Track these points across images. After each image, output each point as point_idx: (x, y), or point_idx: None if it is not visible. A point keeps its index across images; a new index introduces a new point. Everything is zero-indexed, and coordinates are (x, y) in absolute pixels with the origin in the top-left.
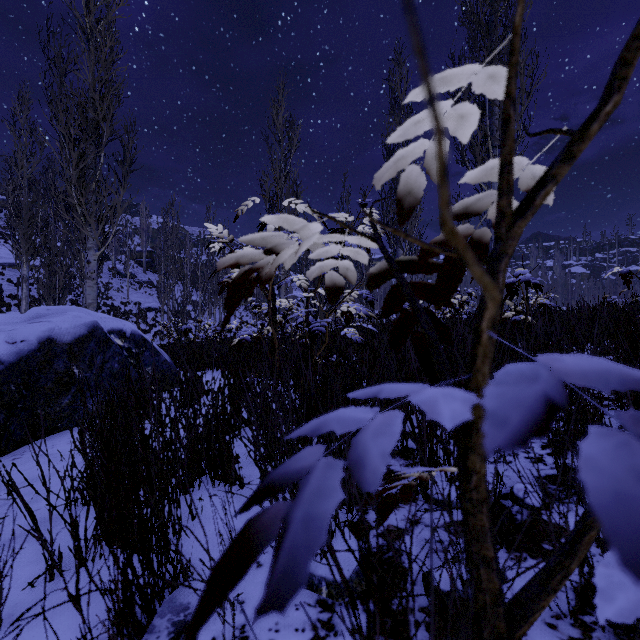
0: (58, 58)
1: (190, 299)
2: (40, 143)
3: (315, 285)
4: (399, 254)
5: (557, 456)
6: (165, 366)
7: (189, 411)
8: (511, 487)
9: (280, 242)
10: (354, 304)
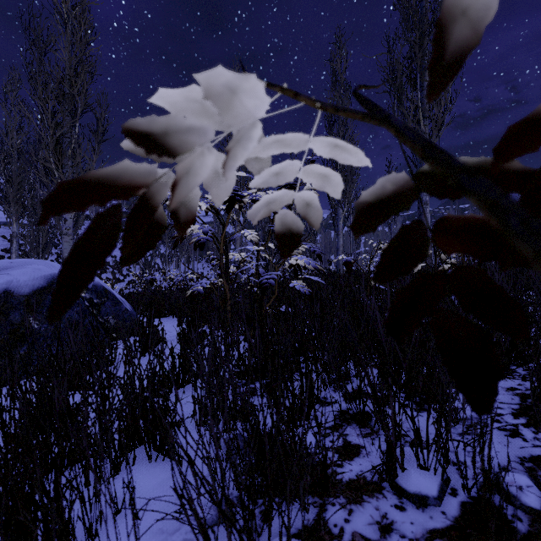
0: (38, 39)
1: (159, 253)
2: (28, 118)
3: (265, 240)
4: (339, 213)
5: (535, 428)
6: (126, 315)
7: (143, 361)
8: (496, 476)
9: (174, 121)
10: (303, 257)
